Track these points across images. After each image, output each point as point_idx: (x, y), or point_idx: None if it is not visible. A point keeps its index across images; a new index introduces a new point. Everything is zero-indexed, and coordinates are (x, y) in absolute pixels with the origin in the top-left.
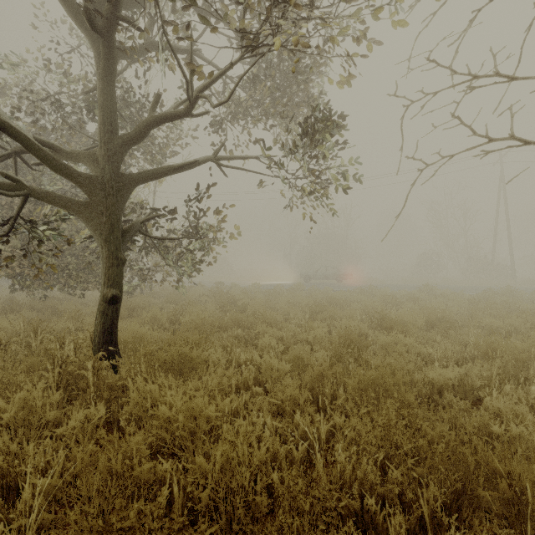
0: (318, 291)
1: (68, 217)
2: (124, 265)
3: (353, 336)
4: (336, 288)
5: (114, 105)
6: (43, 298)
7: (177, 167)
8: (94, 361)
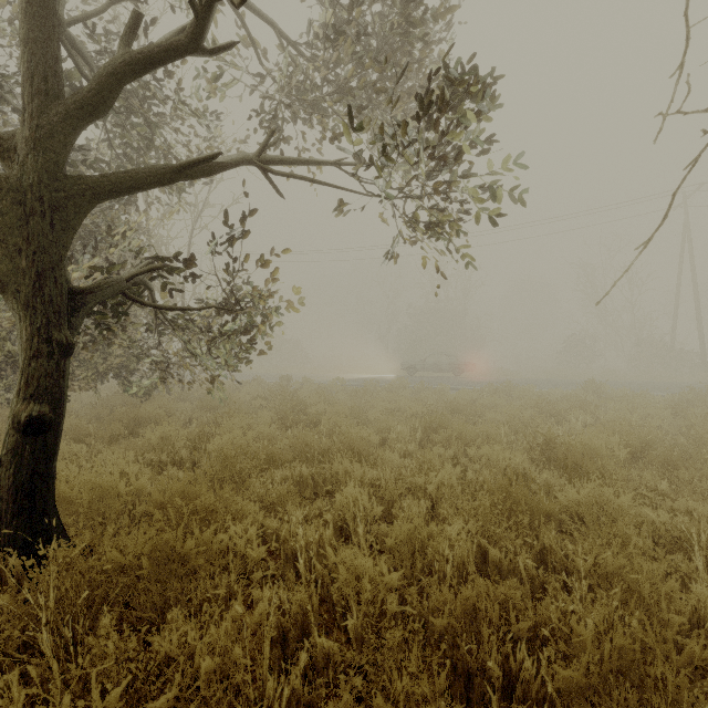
0: (430, 389)
1: None
2: (67, 354)
3: (517, 492)
4: (454, 385)
5: (54, 44)
6: None
7: (178, 166)
8: None
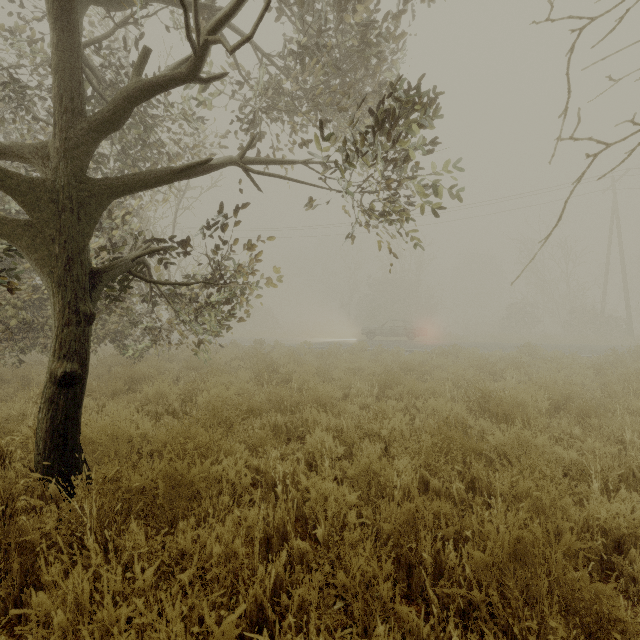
0: (386, 352)
1: (15, 249)
2: (90, 322)
3: (453, 434)
4: (408, 348)
5: (79, 71)
6: (14, 365)
7: (178, 170)
8: (7, 498)
